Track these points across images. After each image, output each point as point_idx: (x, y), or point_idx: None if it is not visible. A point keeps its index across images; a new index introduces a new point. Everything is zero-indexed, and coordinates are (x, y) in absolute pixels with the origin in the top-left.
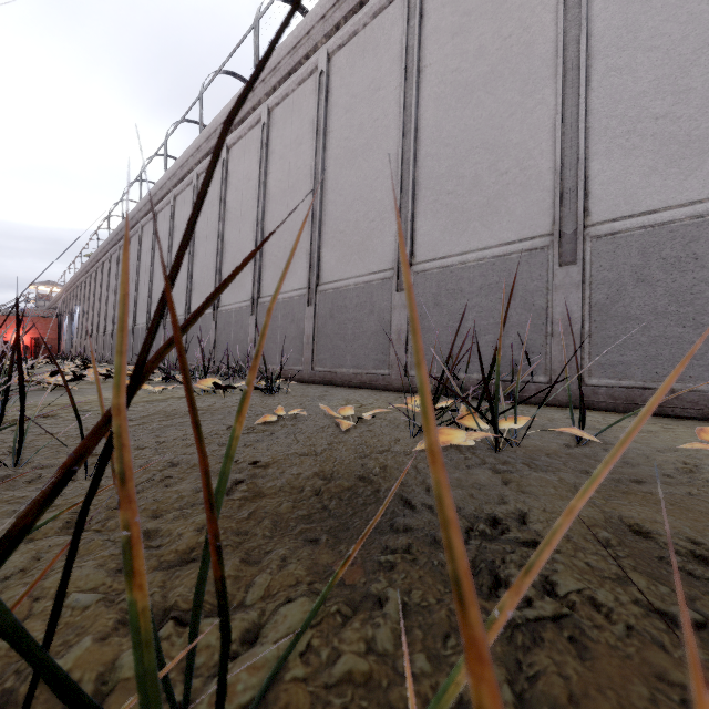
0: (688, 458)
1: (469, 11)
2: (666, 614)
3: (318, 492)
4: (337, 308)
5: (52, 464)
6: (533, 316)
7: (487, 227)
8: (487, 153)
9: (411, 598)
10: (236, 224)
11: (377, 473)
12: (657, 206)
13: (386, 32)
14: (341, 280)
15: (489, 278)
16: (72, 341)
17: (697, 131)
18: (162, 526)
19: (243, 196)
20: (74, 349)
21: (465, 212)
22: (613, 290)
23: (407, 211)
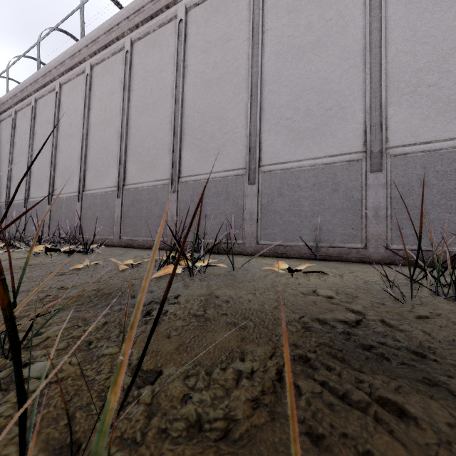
0: (271, 273)
1: (210, 41)
2: (195, 314)
3: (91, 296)
4: (136, 200)
5: None
6: (237, 209)
7: (218, 161)
8: (218, 121)
9: (111, 320)
10: (67, 139)
11: (127, 287)
12: (287, 160)
13: (166, 38)
14: (139, 183)
15: (218, 188)
16: None
17: (301, 128)
18: (0, 312)
19: (72, 120)
20: None
21: (207, 151)
22: (270, 198)
23: (177, 146)
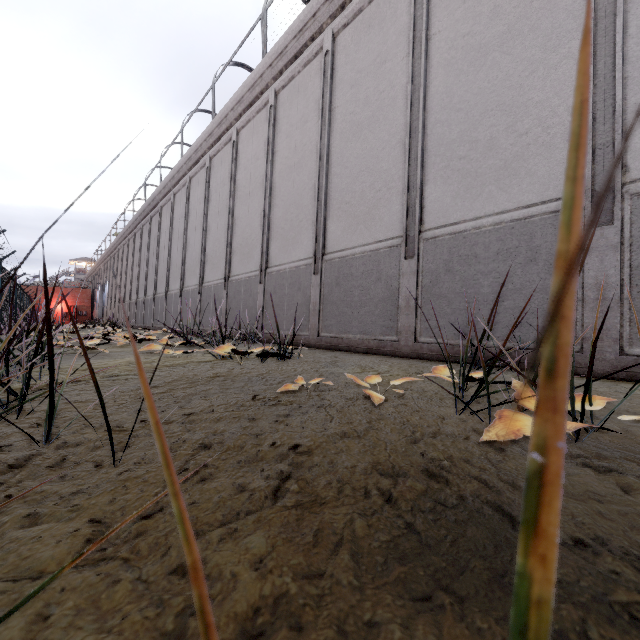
0: None
1: None
2: None
3: (387, 497)
4: (343, 276)
5: (78, 442)
6: None
7: (505, 190)
8: (504, 114)
9: None
10: (245, 200)
11: (447, 468)
12: None
13: (392, 6)
14: (347, 249)
15: (507, 243)
16: (103, 309)
17: None
18: (207, 557)
19: (251, 174)
20: (105, 315)
21: (479, 176)
22: None
23: (415, 178)
